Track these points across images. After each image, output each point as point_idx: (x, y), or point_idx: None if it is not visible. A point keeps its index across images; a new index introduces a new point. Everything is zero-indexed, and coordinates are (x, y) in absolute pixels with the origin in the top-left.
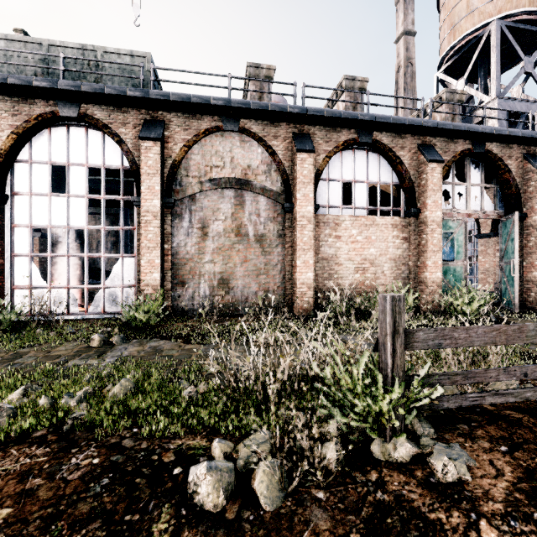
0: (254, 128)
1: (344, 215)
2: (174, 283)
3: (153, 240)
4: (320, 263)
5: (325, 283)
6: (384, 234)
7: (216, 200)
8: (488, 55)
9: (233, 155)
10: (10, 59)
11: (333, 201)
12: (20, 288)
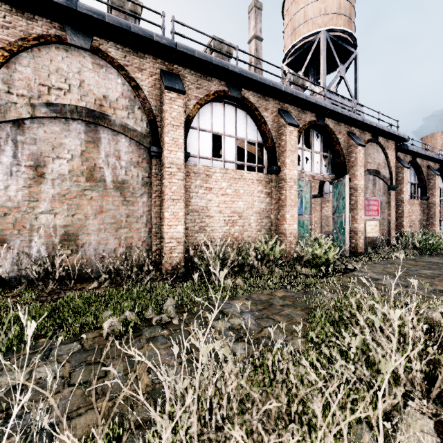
0: (112, 52)
1: (215, 166)
2: None
3: None
4: (190, 215)
5: (196, 236)
6: (251, 188)
7: (57, 132)
8: (316, 60)
9: (83, 79)
10: None
11: (204, 152)
12: None
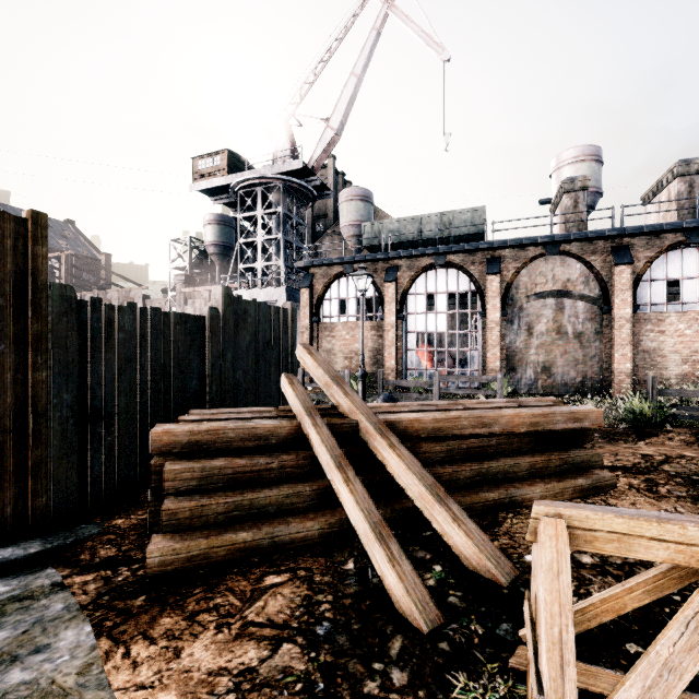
0: (573, 250)
1: (668, 311)
2: (507, 369)
3: (496, 340)
4: (640, 355)
5: (646, 373)
6: None
7: (539, 308)
8: None
9: (554, 273)
10: (400, 232)
11: (656, 299)
12: (410, 369)
